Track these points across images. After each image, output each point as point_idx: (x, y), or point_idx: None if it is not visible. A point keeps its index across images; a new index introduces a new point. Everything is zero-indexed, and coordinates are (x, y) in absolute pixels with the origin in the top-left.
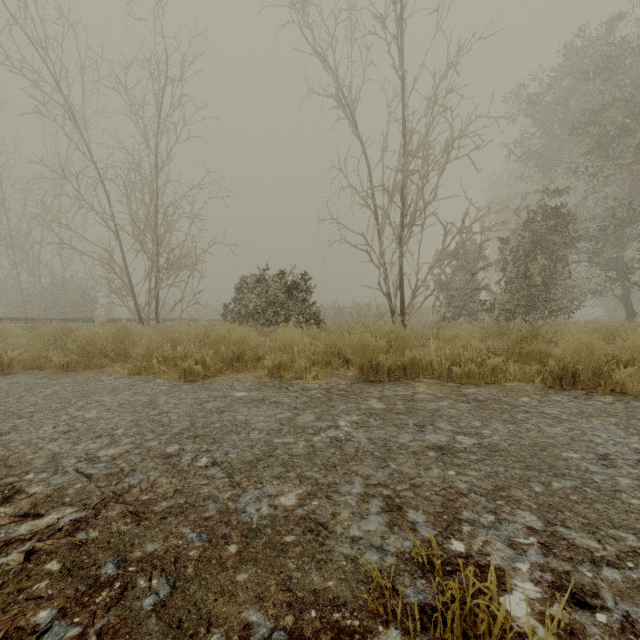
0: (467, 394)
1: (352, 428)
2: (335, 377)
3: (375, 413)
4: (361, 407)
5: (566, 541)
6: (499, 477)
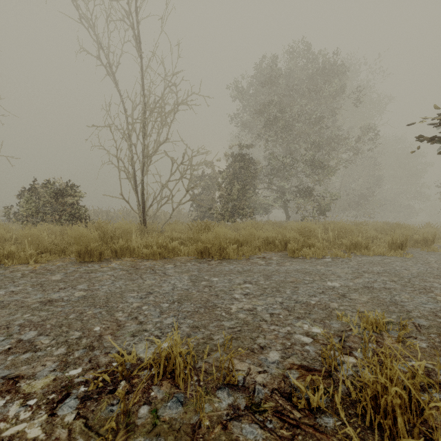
0: (138, 265)
1: (1, 295)
2: (60, 261)
3: (43, 283)
4: (39, 280)
5: (31, 343)
6: (58, 313)
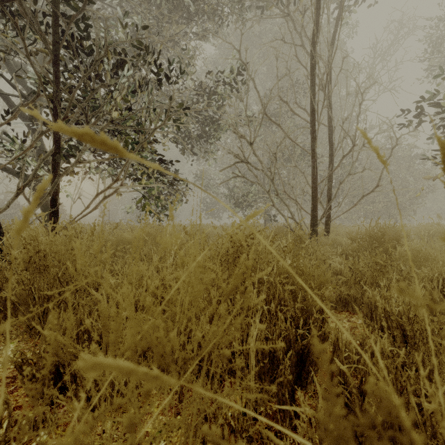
0: None
1: None
2: None
3: None
4: None
5: None
6: None
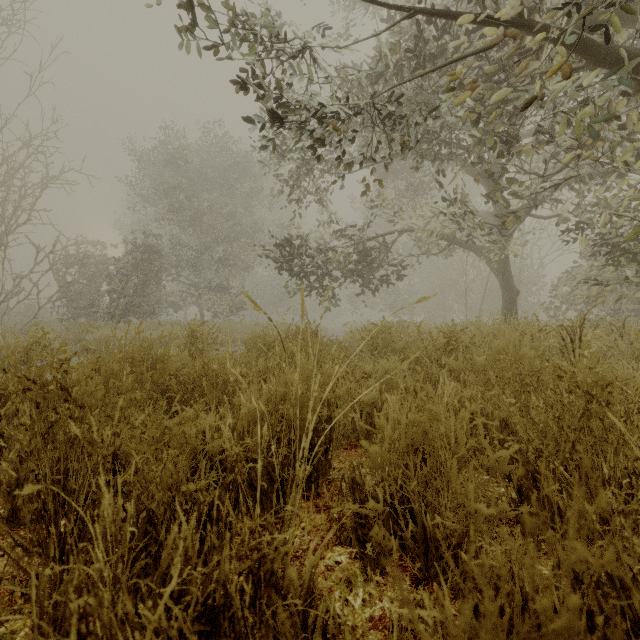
0: None
1: None
2: None
3: None
4: None
5: None
6: None
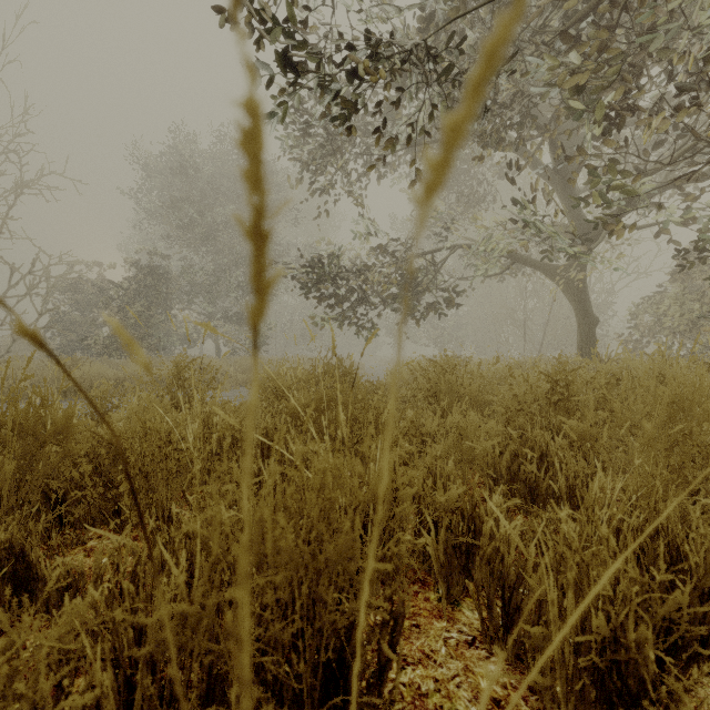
0: None
1: None
2: None
3: None
4: None
5: None
6: None
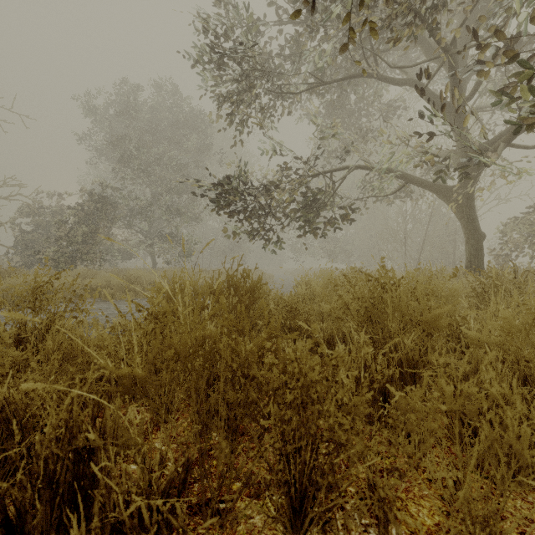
0: None
1: None
2: None
3: None
4: None
5: None
6: None
